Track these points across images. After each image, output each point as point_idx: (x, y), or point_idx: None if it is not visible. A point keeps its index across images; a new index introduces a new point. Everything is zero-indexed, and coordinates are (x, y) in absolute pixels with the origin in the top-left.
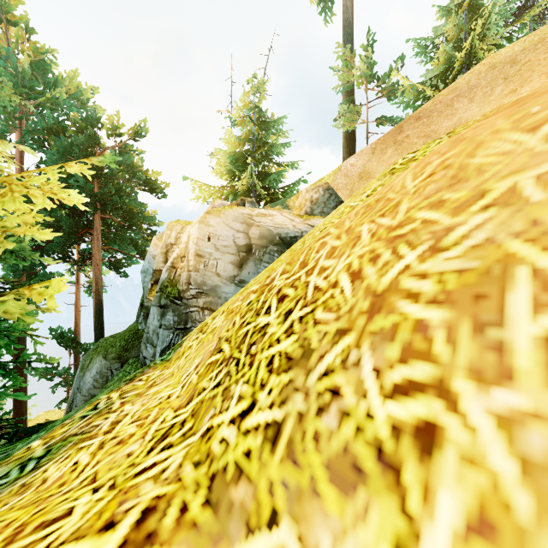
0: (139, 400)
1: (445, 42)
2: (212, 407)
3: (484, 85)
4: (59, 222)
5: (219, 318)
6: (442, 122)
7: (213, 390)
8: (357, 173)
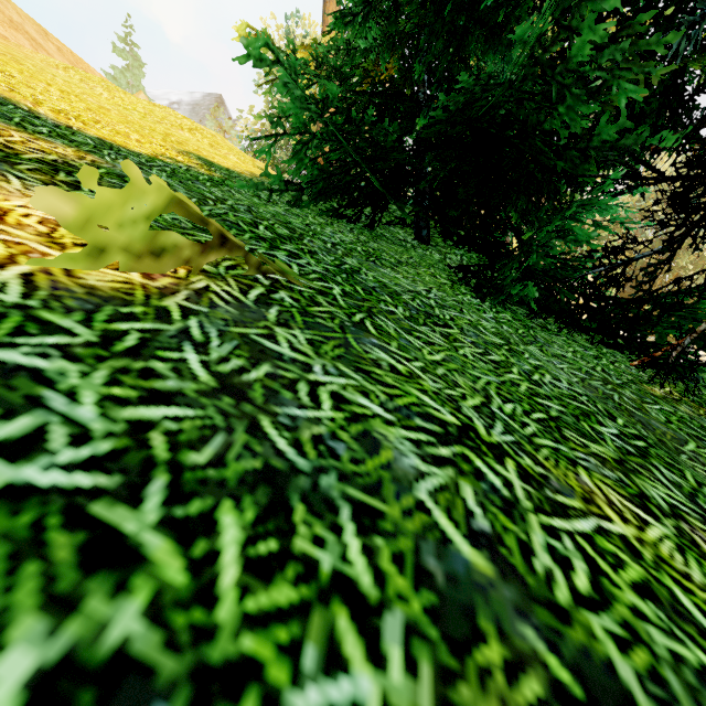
0: None
1: None
2: None
3: None
4: None
5: None
6: None
7: None
8: None
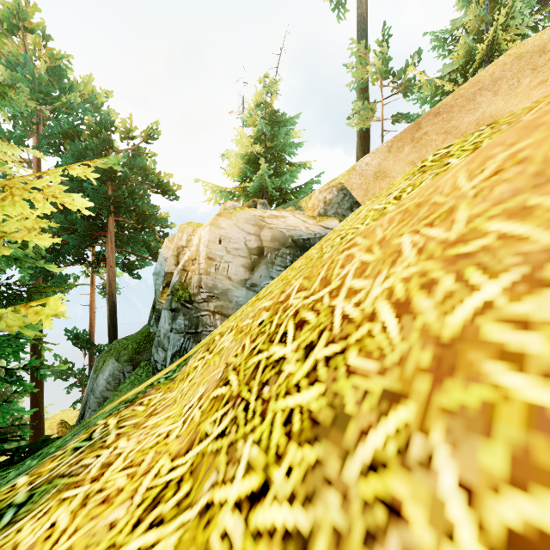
0: (136, 434)
1: (464, 35)
2: (214, 468)
3: (509, 76)
4: (74, 225)
5: (227, 337)
6: (463, 117)
7: (216, 441)
8: (372, 172)
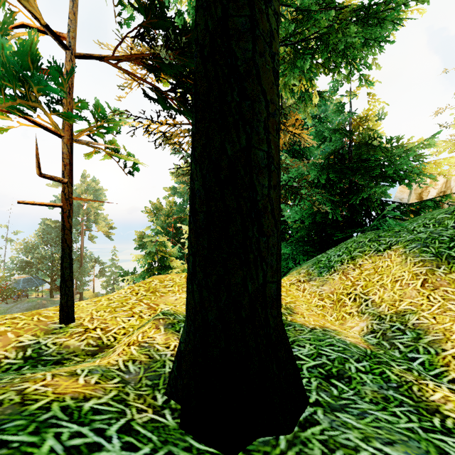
0: None
1: None
2: None
3: None
4: None
5: None
6: None
7: None
8: None
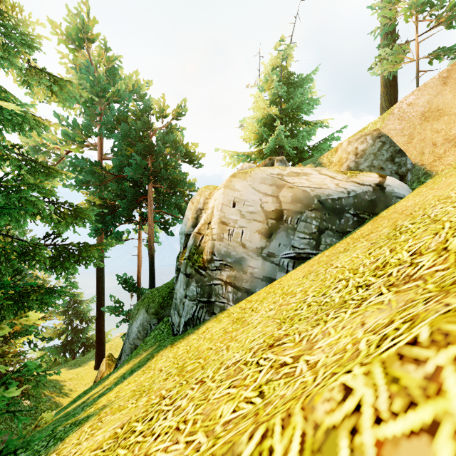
0: None
1: None
2: None
3: None
4: (124, 192)
5: None
6: None
7: None
8: (418, 113)
